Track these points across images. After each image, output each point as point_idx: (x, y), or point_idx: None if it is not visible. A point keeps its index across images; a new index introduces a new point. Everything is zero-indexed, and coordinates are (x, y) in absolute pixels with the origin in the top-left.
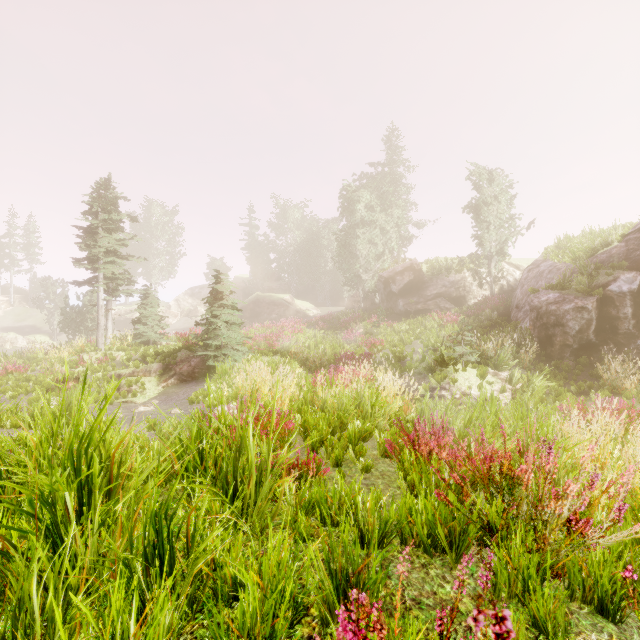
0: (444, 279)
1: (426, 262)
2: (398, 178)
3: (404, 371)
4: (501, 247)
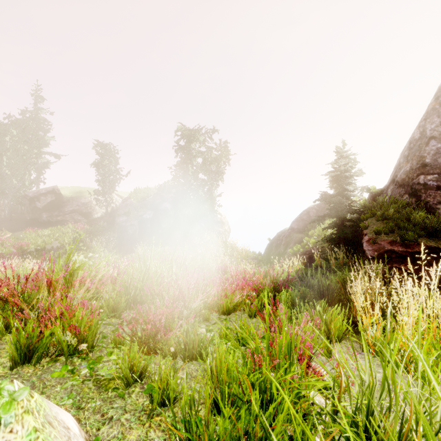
0: (78, 201)
1: (65, 188)
2: (43, 123)
3: (45, 260)
4: (112, 187)
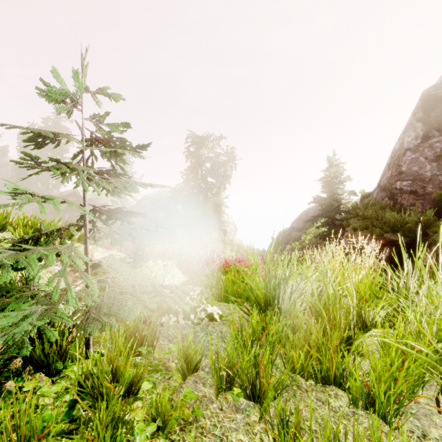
0: (96, 202)
1: None
2: (63, 130)
3: None
4: None
